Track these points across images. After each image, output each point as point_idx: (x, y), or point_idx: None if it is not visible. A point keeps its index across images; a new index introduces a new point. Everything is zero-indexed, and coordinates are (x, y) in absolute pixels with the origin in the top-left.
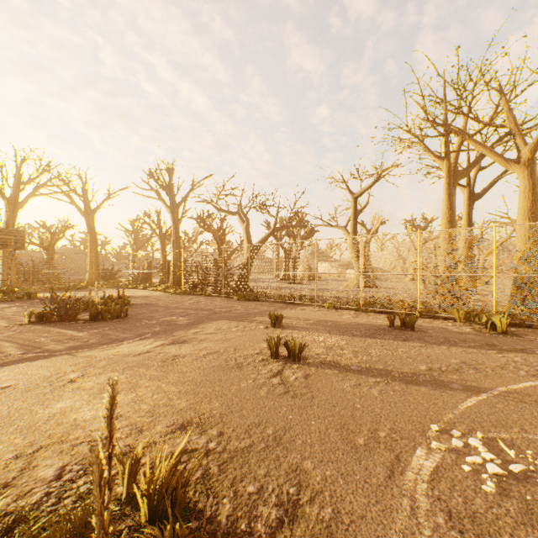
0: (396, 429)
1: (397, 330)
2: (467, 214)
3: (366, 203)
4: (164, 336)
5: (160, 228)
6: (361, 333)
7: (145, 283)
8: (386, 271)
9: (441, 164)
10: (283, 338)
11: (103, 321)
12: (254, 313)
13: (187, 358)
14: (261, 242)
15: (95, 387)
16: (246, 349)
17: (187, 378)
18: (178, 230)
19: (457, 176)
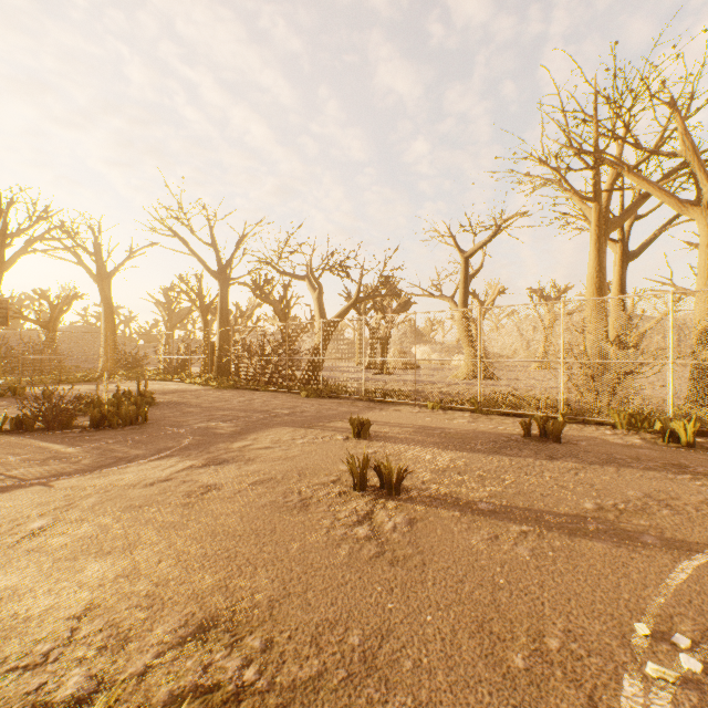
0: (574, 631)
1: (535, 442)
2: (619, 280)
3: (481, 264)
4: (195, 453)
5: (201, 298)
6: (485, 447)
7: (180, 373)
8: (514, 357)
9: (587, 209)
10: (372, 455)
11: (110, 429)
12: (329, 416)
13: (225, 490)
14: (339, 317)
15: (67, 547)
16: (317, 474)
17: (221, 528)
18: (226, 301)
19: (609, 226)
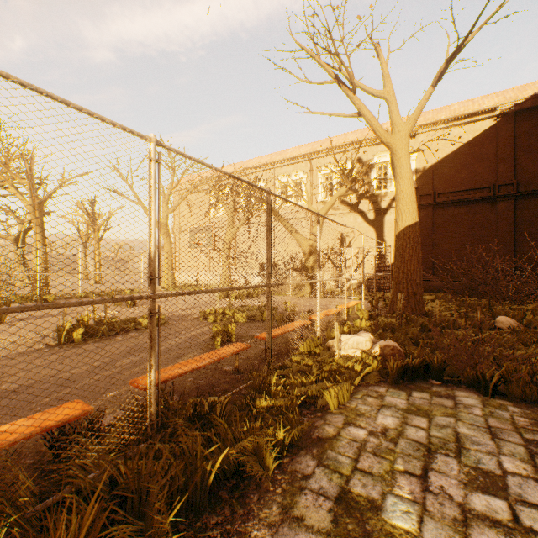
0: None
1: None
2: None
3: None
4: None
5: None
6: None
7: None
8: None
9: None
10: None
11: None
12: None
13: None
14: None
15: None
16: None
17: None
18: None
19: None
